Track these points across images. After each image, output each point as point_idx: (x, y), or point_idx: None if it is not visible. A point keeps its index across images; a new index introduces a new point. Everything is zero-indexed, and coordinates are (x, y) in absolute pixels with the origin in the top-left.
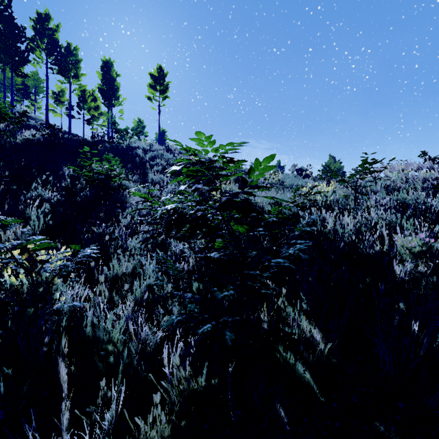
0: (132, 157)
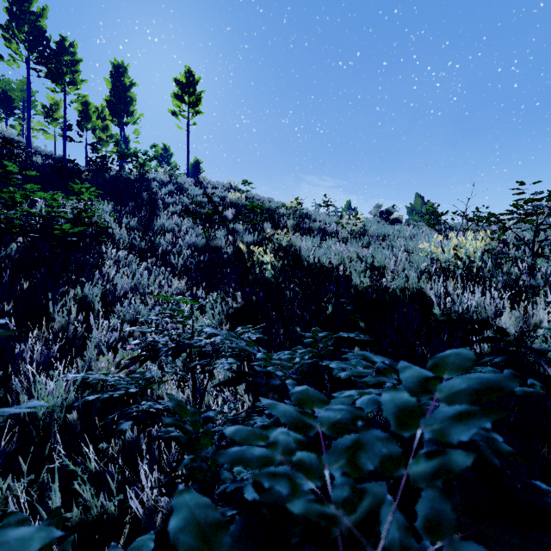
0: (140, 192)
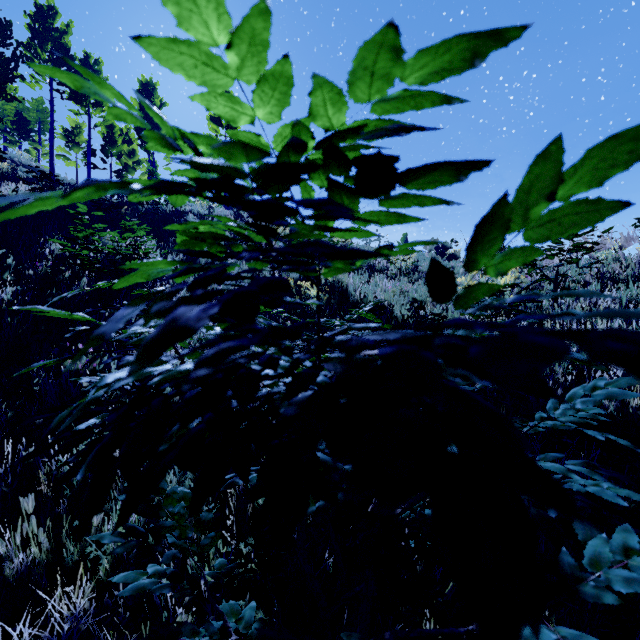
0: None
